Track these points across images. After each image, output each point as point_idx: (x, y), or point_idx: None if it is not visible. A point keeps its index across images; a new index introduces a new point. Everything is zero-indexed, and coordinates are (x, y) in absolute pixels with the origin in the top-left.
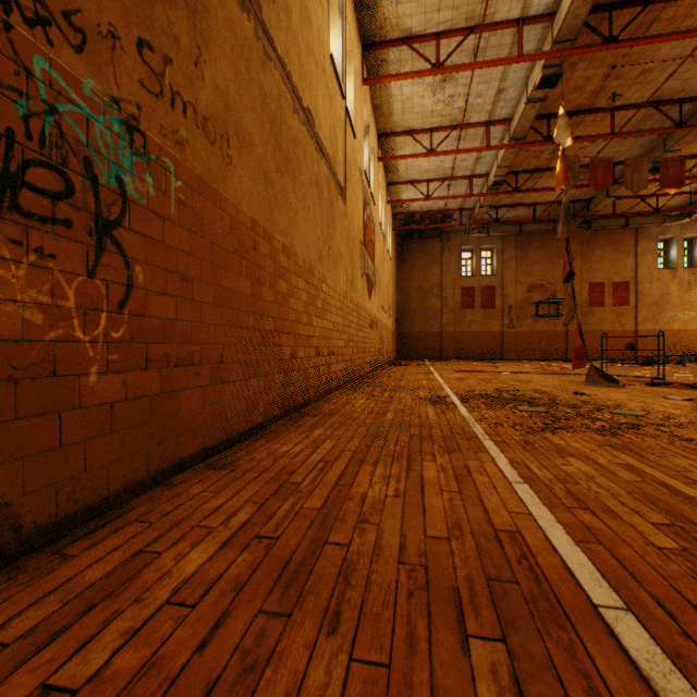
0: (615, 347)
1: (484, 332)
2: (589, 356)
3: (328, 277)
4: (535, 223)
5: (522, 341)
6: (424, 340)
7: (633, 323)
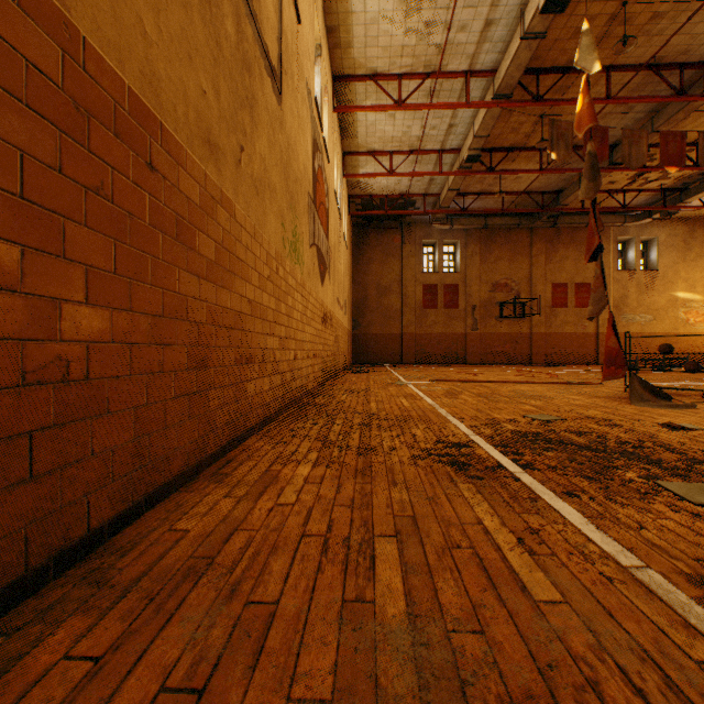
0: (578, 351)
1: (447, 334)
2: (553, 360)
3: (236, 203)
4: (500, 217)
5: (486, 344)
6: (383, 342)
7: (594, 326)
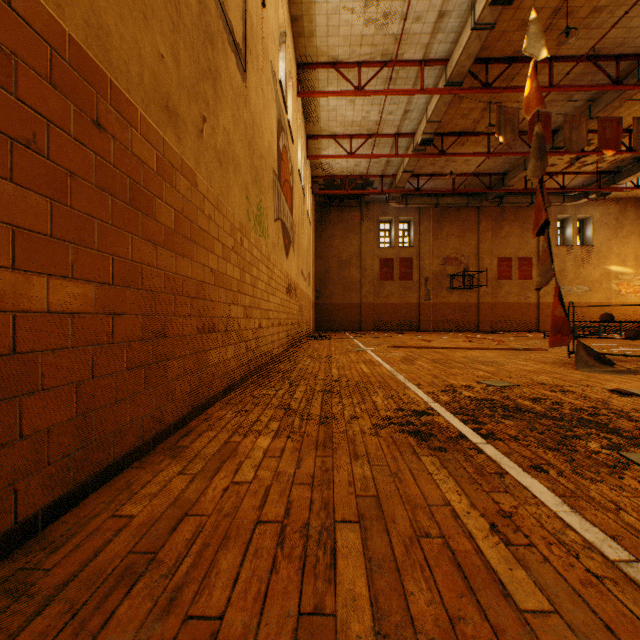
0: (521, 319)
1: (402, 304)
2: (498, 327)
3: (198, 173)
4: (451, 197)
5: (438, 313)
6: (343, 311)
7: (536, 296)
